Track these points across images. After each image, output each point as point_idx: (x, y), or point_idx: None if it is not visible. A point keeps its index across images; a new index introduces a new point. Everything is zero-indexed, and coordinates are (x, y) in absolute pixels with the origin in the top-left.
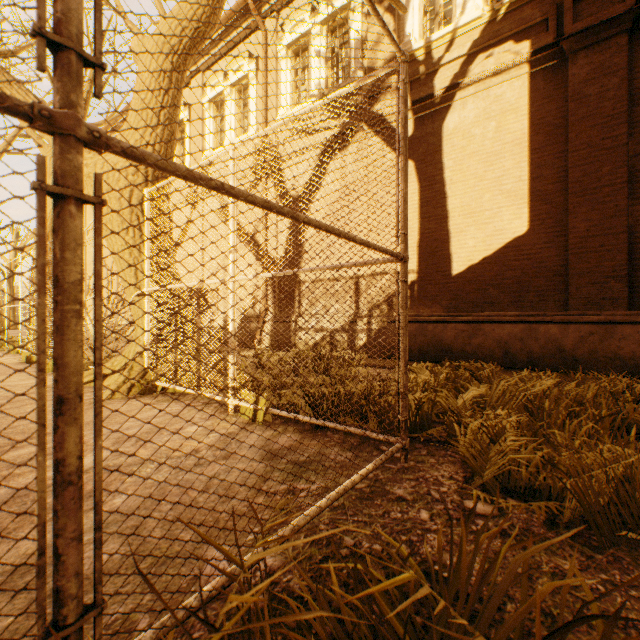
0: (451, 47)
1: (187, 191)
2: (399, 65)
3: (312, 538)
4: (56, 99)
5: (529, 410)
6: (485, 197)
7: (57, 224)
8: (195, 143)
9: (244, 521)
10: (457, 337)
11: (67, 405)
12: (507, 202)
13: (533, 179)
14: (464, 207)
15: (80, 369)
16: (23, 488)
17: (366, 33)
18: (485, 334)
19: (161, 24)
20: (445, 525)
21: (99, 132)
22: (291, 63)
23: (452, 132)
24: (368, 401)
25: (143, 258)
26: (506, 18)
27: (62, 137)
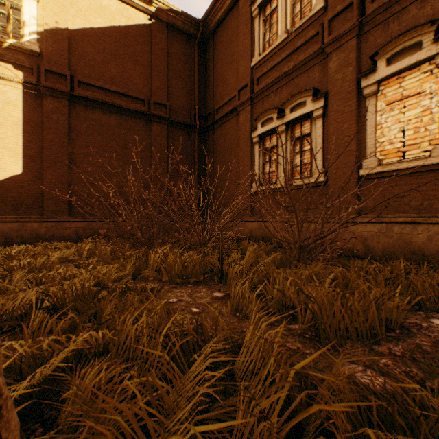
0: None
1: None
2: None
3: None
4: None
5: None
6: None
7: None
8: None
9: None
10: None
11: None
12: (10, 154)
13: (26, 147)
14: None
15: None
16: None
17: None
18: None
19: None
20: None
21: None
22: None
23: None
24: None
25: None
26: (9, 50)
27: None
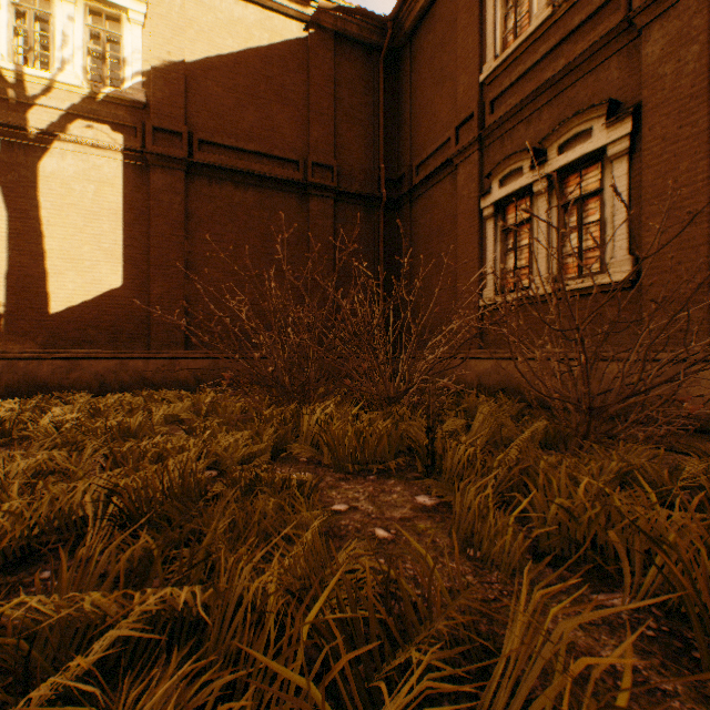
0: (50, 93)
1: None
2: None
3: None
4: None
5: None
6: (86, 248)
7: None
8: None
9: None
10: (56, 373)
11: None
12: (106, 258)
13: (127, 246)
14: (64, 251)
15: None
16: None
17: None
18: (85, 369)
19: None
20: None
21: None
22: None
23: (51, 176)
24: None
25: None
26: (105, 104)
27: None
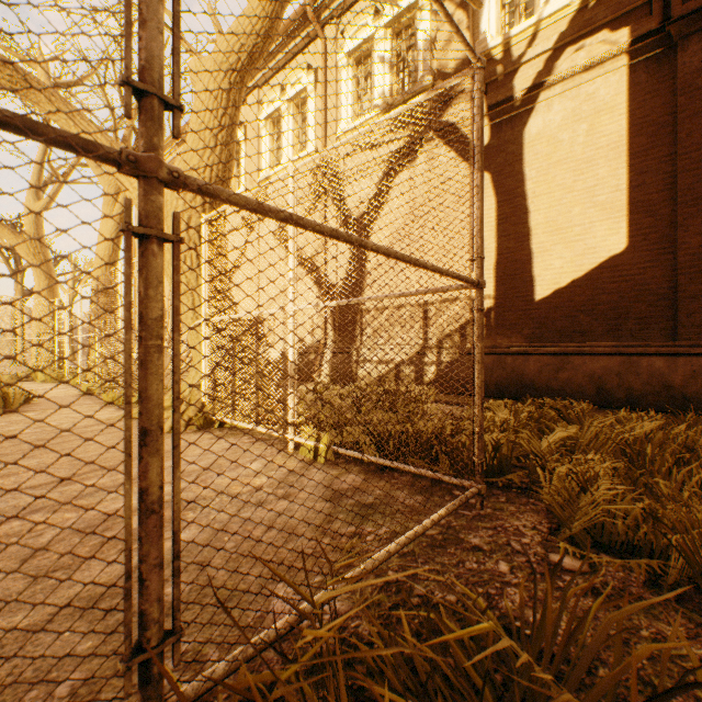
0: (534, 42)
1: (243, 215)
2: (474, 72)
3: (386, 578)
4: (140, 143)
5: (627, 456)
6: (574, 211)
7: (141, 263)
8: (265, 175)
9: (309, 563)
10: (541, 371)
11: (150, 436)
12: (601, 216)
13: (633, 188)
14: (549, 223)
15: (161, 402)
16: (113, 514)
17: (435, 33)
18: (574, 368)
19: (218, 43)
20: (527, 579)
21: (178, 172)
22: (352, 72)
23: (535, 138)
24: (439, 441)
25: (200, 287)
26: (600, 4)
27: (146, 180)
